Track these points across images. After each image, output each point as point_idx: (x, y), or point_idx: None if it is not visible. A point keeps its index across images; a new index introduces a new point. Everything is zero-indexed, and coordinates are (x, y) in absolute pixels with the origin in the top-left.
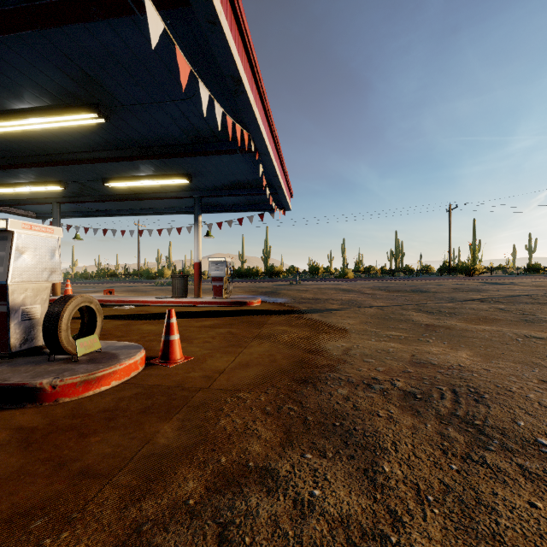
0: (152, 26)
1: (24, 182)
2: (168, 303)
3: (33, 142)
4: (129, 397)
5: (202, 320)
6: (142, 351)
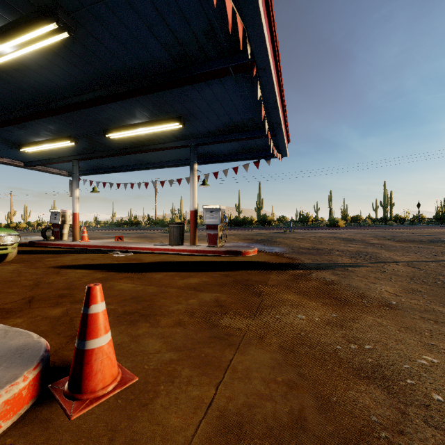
0: None
1: (43, 140)
2: (165, 251)
3: (25, 87)
4: None
5: (188, 276)
6: (20, 378)
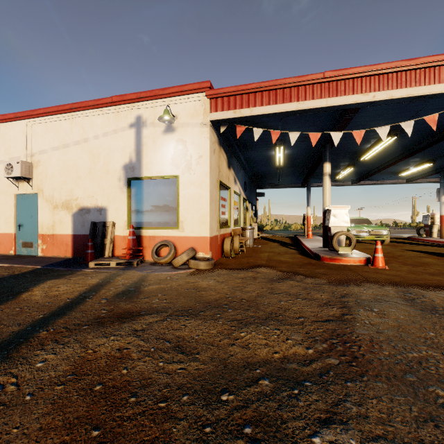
0: (334, 139)
1: (411, 166)
2: None
3: (389, 152)
4: (335, 266)
5: None
6: (361, 257)
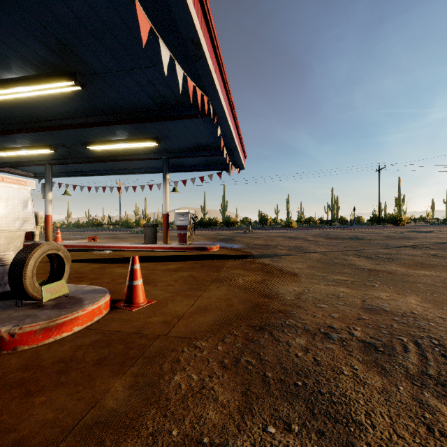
0: None
1: (20, 146)
2: (140, 249)
3: (23, 110)
4: (87, 345)
5: (167, 264)
6: (106, 296)
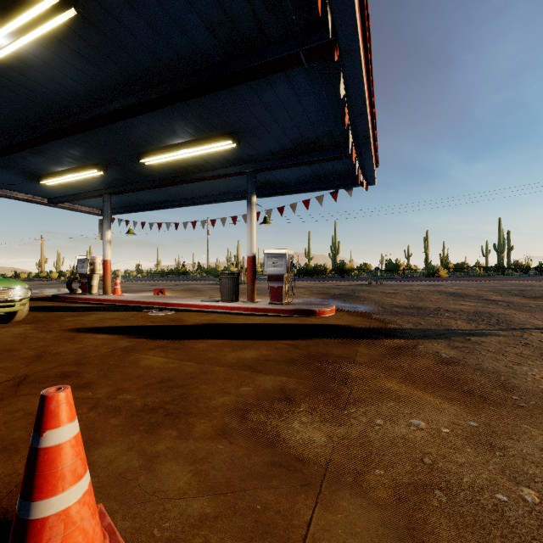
0: None
1: (66, 169)
2: (214, 309)
3: (34, 97)
4: None
5: (242, 347)
6: None
